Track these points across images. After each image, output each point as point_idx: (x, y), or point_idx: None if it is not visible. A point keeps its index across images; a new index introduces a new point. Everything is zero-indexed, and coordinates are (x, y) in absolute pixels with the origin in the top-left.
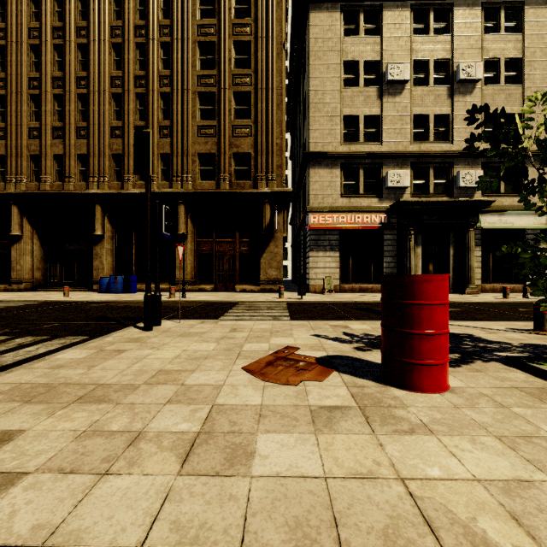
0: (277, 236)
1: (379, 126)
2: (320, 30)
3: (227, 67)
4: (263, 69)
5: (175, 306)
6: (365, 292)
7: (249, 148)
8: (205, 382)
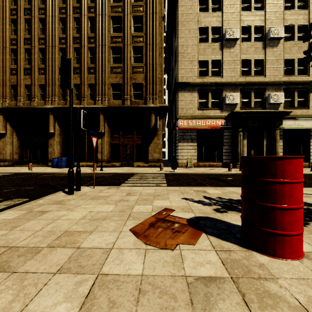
0: (159, 133)
1: (221, 66)
2: (184, 8)
3: (129, 32)
4: (150, 32)
5: (95, 176)
6: (212, 167)
7: (142, 80)
8: (98, 245)
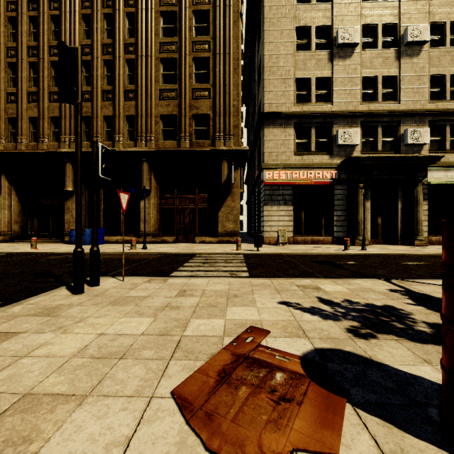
0: (234, 191)
1: (330, 87)
2: None
3: (188, 35)
4: (221, 36)
5: (132, 258)
6: (316, 244)
7: (207, 109)
8: (84, 450)
